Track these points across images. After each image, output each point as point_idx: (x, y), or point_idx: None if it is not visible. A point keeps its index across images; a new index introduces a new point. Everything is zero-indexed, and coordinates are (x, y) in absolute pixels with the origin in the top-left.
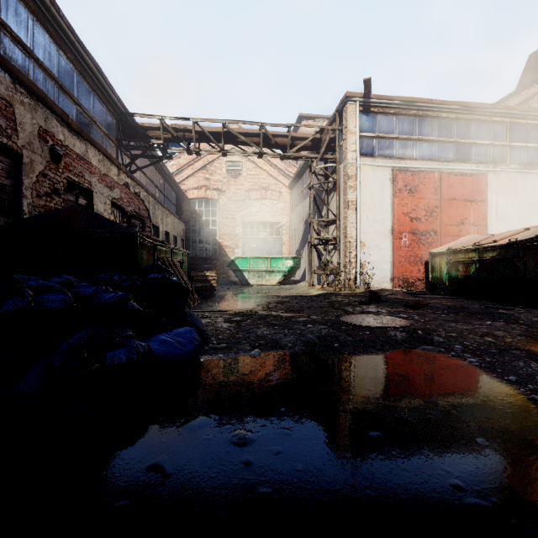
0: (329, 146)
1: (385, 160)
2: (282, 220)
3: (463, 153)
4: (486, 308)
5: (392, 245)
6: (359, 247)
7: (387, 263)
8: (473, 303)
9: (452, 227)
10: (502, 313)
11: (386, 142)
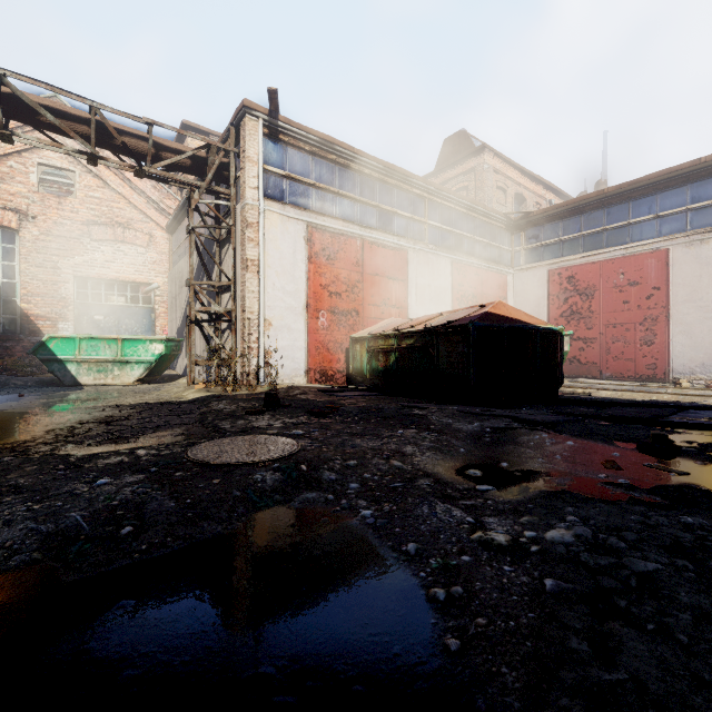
0: (220, 174)
1: (298, 211)
2: (154, 280)
3: (386, 222)
4: (401, 408)
5: (307, 327)
6: (263, 327)
7: (302, 350)
8: (390, 401)
9: (375, 308)
10: (416, 415)
11: (300, 187)
